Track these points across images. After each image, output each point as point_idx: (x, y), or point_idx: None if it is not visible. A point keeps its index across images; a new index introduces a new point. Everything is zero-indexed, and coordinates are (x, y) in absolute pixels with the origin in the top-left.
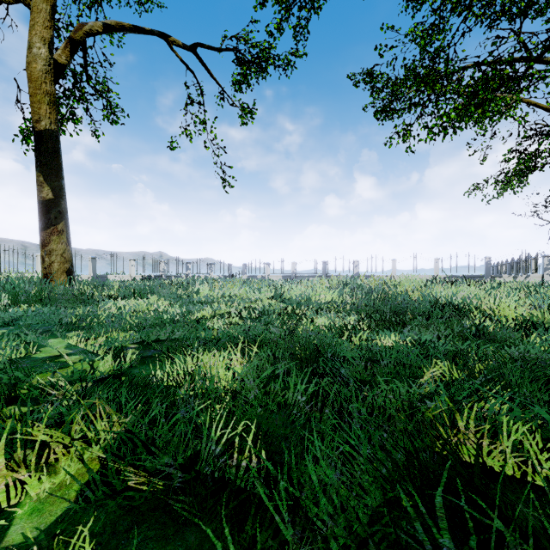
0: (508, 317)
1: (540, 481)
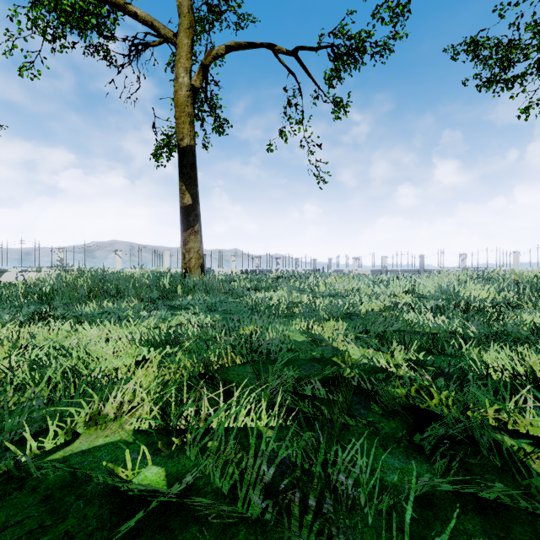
0: None
1: None
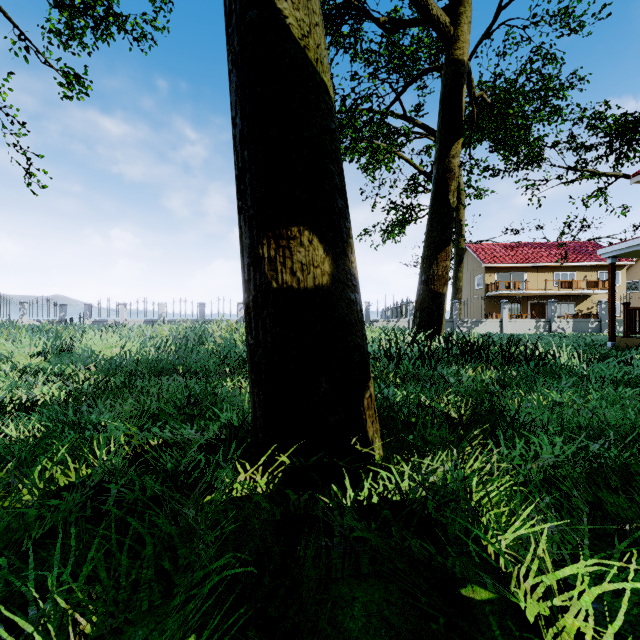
0: None
1: None
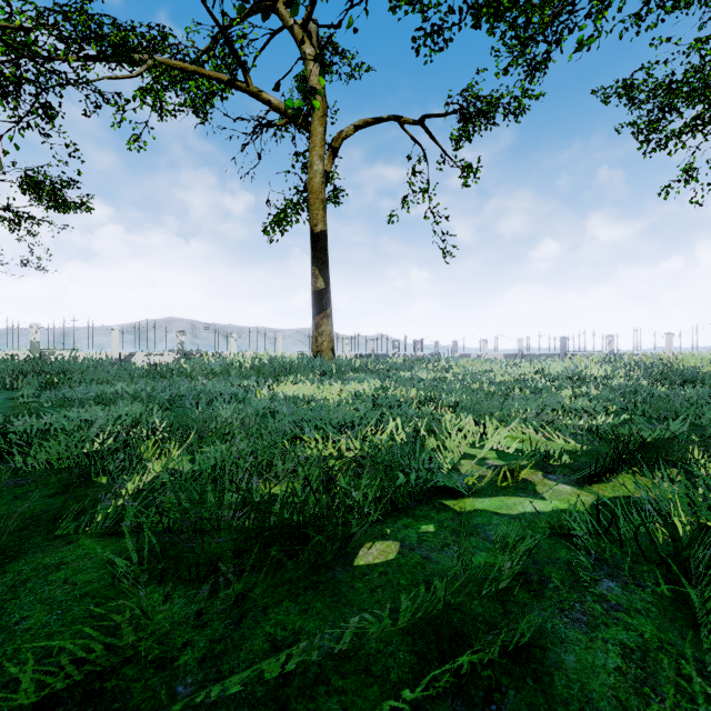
0: None
1: None
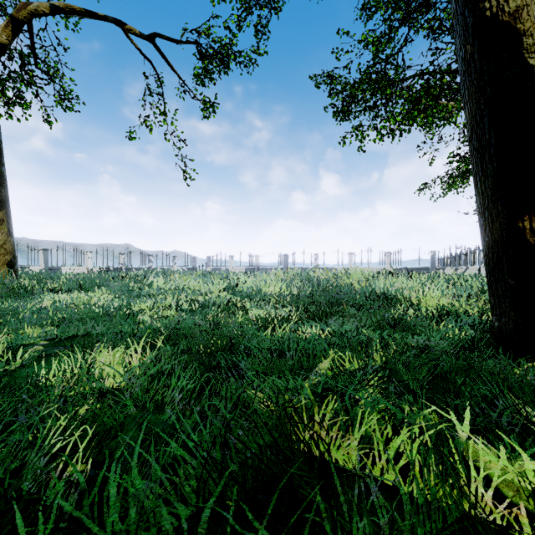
0: (431, 306)
1: (376, 473)
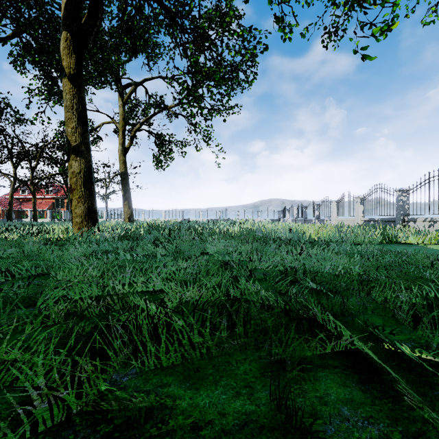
0: None
1: None
